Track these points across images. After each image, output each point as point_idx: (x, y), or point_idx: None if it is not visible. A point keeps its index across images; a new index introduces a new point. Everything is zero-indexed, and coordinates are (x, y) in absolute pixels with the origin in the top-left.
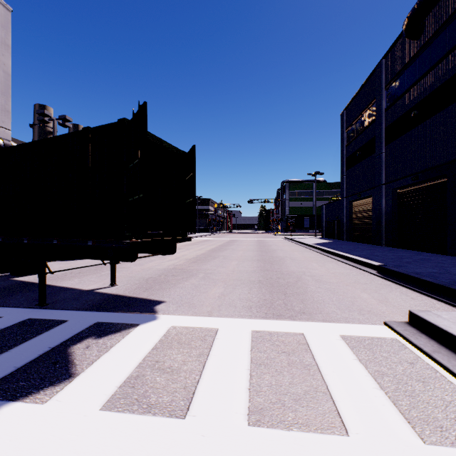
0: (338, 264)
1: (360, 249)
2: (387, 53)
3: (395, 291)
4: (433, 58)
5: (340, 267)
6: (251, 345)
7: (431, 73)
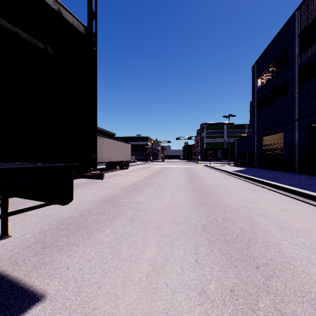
0: (275, 195)
1: (280, 176)
2: (301, 4)
3: None
4: None
5: (282, 200)
6: None
7: None
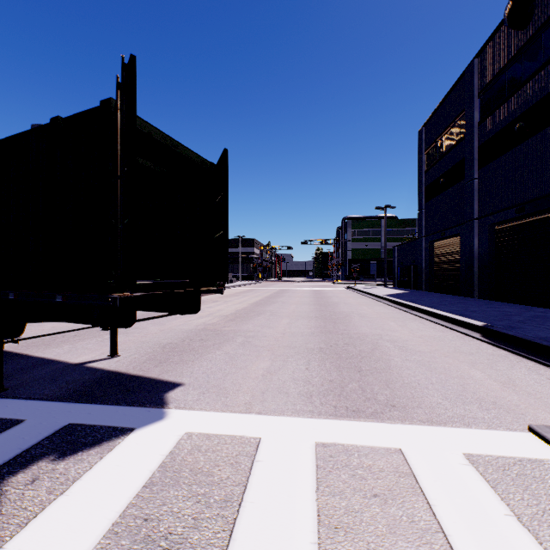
0: (423, 323)
1: (448, 302)
2: (481, 50)
3: (518, 366)
4: (546, 52)
5: (427, 328)
6: (316, 476)
7: (543, 71)
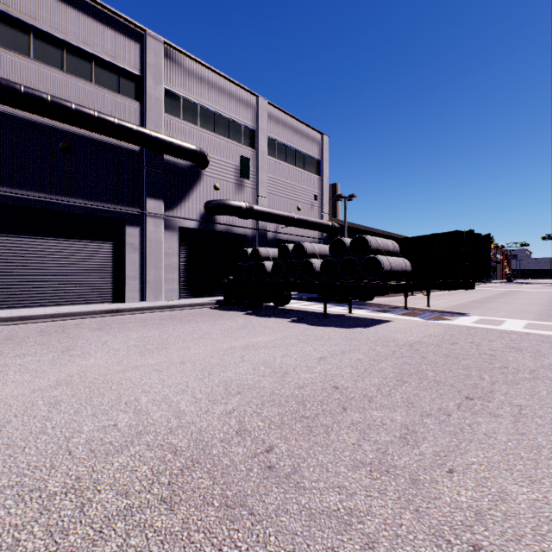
0: None
1: None
2: None
3: None
4: None
5: None
6: (525, 324)
7: None
